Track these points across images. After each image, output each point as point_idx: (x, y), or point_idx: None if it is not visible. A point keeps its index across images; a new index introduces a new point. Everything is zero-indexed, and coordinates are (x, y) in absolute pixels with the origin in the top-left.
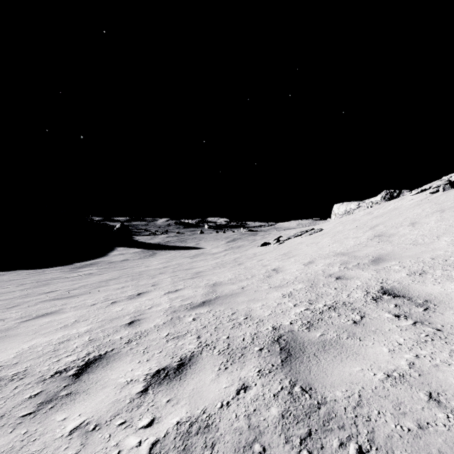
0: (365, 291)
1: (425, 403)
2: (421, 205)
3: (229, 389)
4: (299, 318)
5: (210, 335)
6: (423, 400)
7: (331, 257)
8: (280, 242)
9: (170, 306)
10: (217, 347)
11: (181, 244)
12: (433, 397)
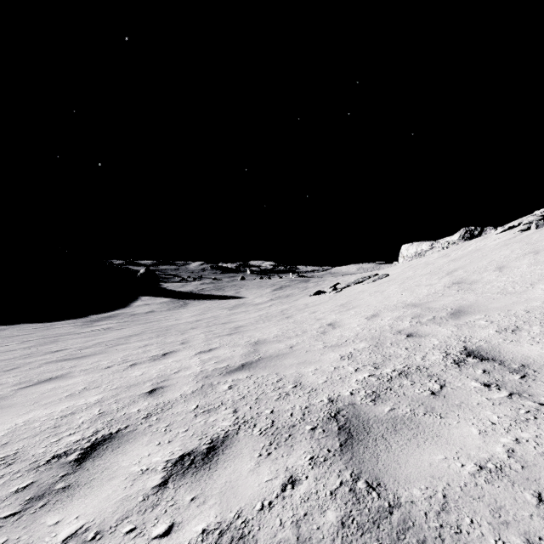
0: (444, 352)
1: (534, 509)
2: (509, 245)
3: (272, 484)
4: (361, 387)
5: (249, 408)
6: (530, 504)
7: (400, 309)
8: (337, 291)
9: (202, 369)
10: (258, 424)
11: (218, 292)
12: (543, 500)
